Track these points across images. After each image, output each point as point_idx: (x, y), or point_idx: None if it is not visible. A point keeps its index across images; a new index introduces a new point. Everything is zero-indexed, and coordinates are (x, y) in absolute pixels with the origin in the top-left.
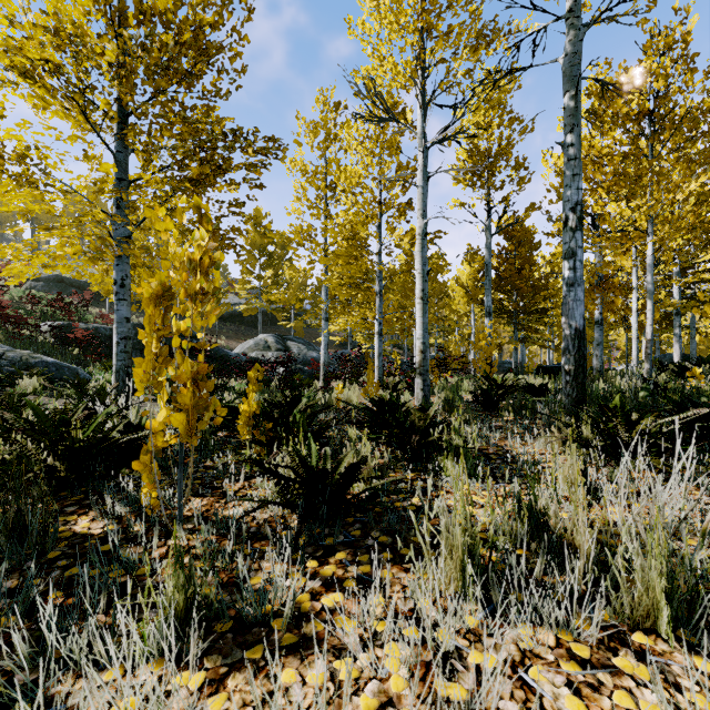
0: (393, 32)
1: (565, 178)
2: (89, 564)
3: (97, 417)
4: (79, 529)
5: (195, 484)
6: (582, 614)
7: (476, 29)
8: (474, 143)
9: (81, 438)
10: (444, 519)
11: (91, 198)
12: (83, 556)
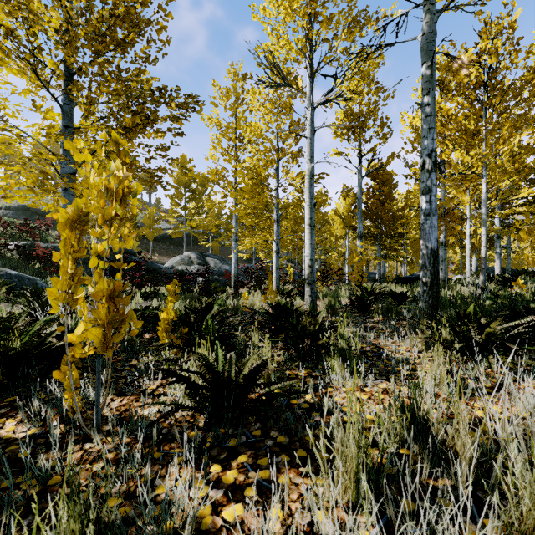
0: (287, 16)
1: (422, 130)
2: (4, 473)
3: (34, 325)
4: (4, 433)
5: (120, 382)
6: (477, 533)
7: (352, 15)
8: (349, 106)
9: (19, 344)
10: (339, 434)
11: (45, 142)
12: (0, 464)
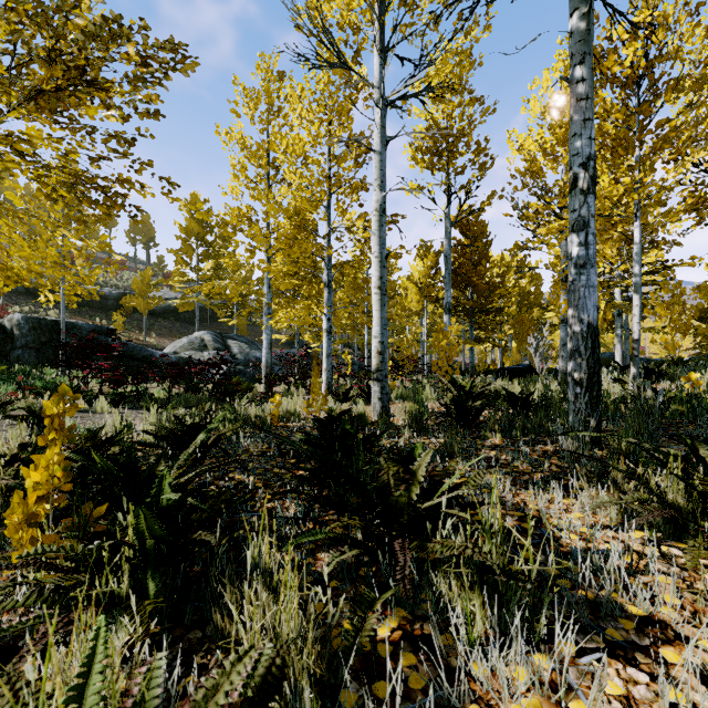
0: None
1: (572, 124)
2: None
3: None
4: None
5: None
6: None
7: None
8: (434, 119)
9: None
10: None
11: None
12: None
